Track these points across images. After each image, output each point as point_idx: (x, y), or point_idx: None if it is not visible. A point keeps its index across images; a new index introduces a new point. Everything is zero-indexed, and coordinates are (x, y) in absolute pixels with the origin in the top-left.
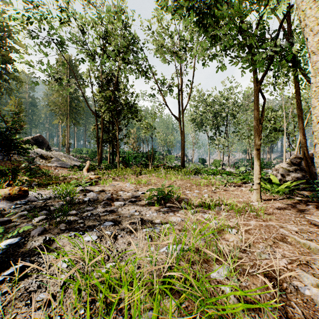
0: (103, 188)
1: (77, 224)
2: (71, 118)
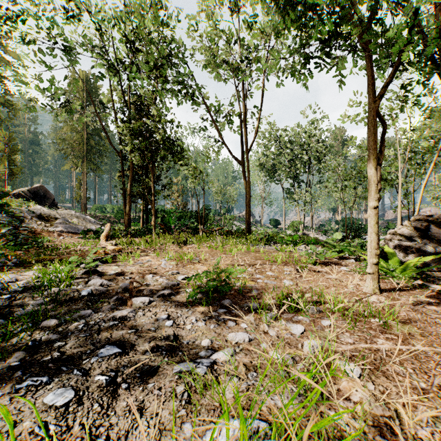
0: (124, 269)
1: (49, 351)
2: (88, 162)
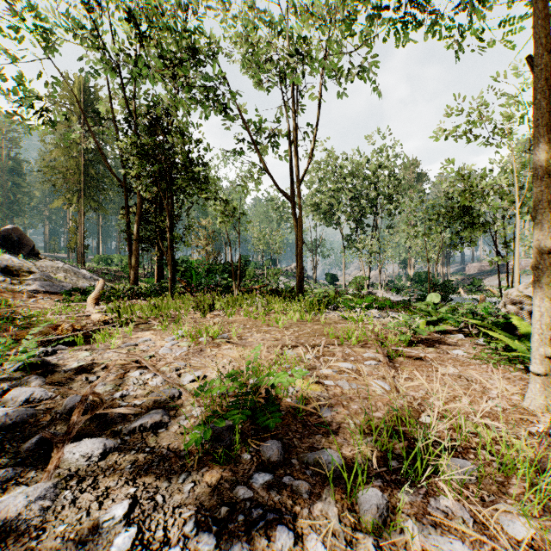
0: (98, 357)
1: None
2: (87, 198)
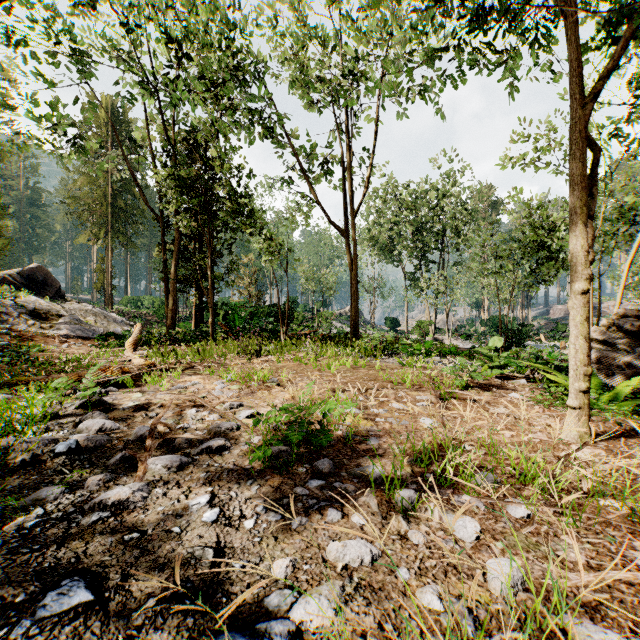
0: (151, 398)
1: None
2: (115, 233)
